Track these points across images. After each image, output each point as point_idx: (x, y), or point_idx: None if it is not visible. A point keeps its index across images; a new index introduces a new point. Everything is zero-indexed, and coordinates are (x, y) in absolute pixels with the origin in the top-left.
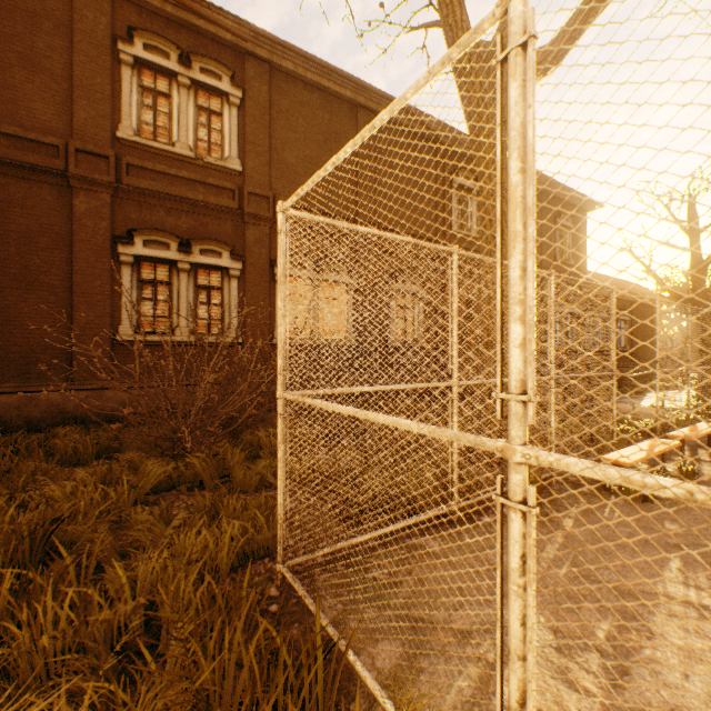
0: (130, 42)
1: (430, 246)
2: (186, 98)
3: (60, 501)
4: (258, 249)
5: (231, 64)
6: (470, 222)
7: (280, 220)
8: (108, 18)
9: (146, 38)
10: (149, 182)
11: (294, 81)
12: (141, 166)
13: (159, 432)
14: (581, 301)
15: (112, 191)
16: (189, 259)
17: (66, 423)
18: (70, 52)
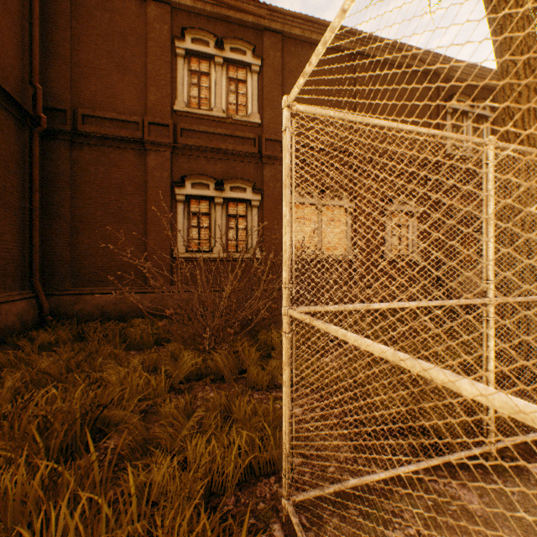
0: (182, 39)
1: (459, 138)
2: (220, 73)
3: (114, 385)
4: (273, 183)
5: (252, 41)
6: (465, 143)
7: (285, 116)
8: (168, 25)
9: (193, 34)
10: (195, 140)
11: (302, 44)
12: (190, 129)
13: (193, 330)
14: None
15: (171, 150)
16: (222, 195)
17: (142, 316)
18: (145, 55)
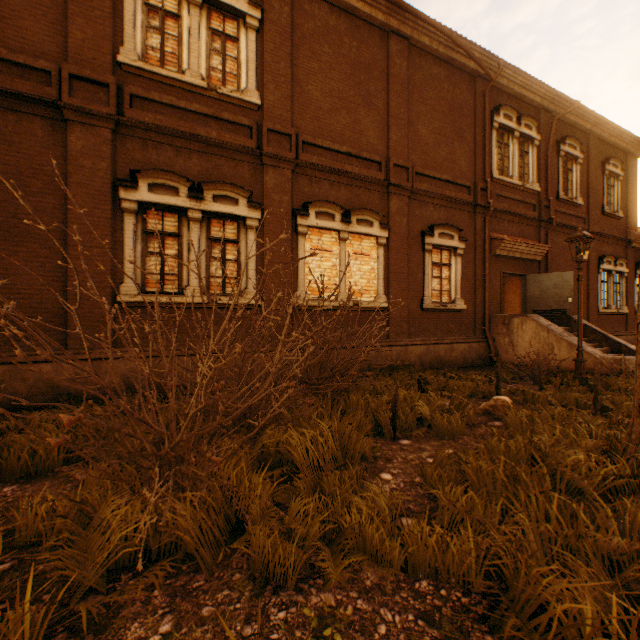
0: None
1: None
2: (197, 19)
3: None
4: (278, 196)
5: None
6: (511, 168)
7: None
8: None
9: None
10: (155, 116)
11: (319, 3)
12: (146, 96)
13: (133, 446)
14: (630, 258)
15: (113, 126)
16: (200, 206)
17: (55, 401)
18: None
